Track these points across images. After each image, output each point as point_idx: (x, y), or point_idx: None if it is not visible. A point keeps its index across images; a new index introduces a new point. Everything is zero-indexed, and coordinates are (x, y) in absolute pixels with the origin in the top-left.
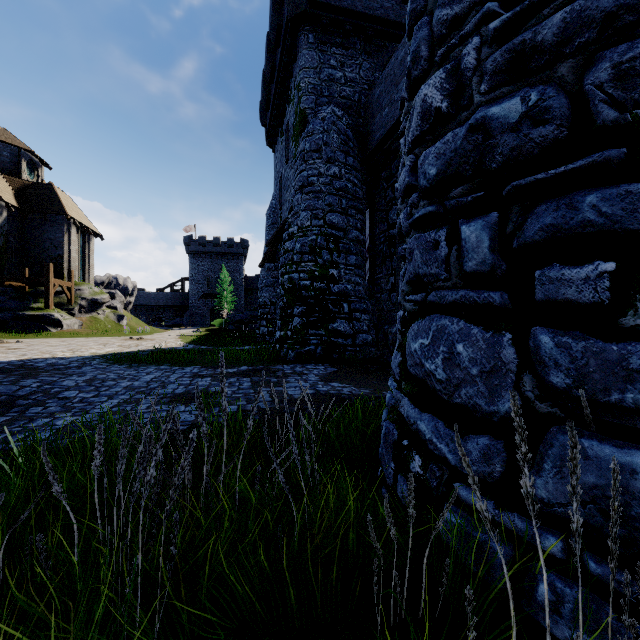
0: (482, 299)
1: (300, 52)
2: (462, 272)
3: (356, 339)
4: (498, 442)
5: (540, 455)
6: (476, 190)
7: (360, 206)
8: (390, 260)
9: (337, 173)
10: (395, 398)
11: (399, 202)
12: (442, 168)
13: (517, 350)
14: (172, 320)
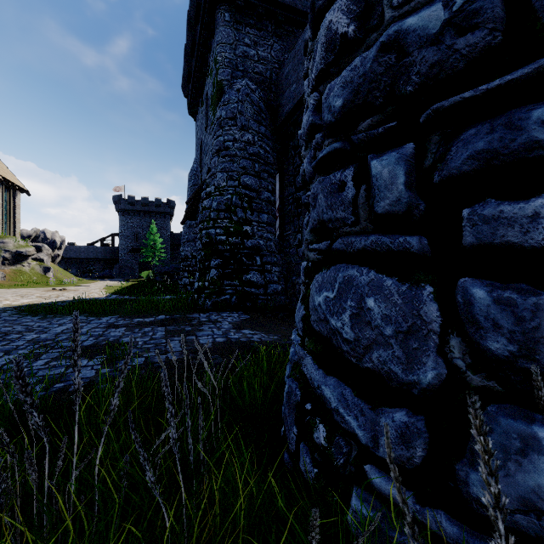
0: (397, 245)
1: (217, 28)
2: (372, 214)
3: (267, 289)
4: (418, 419)
5: (474, 441)
6: (387, 121)
7: (271, 170)
8: (297, 219)
9: (251, 140)
10: (298, 355)
11: (303, 149)
12: (349, 98)
13: (440, 306)
14: (101, 272)
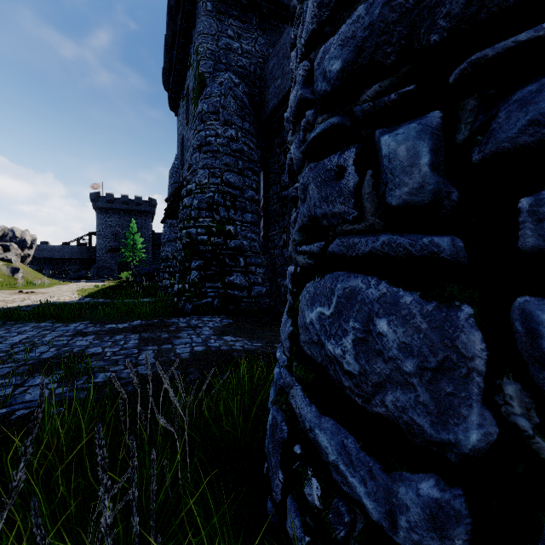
0: (419, 248)
1: (199, 18)
2: (382, 207)
3: (251, 291)
4: (454, 494)
5: None
6: (401, 86)
7: (255, 168)
8: (282, 219)
9: (234, 135)
10: (284, 382)
11: (290, 133)
12: (350, 58)
13: (485, 335)
14: (77, 273)
